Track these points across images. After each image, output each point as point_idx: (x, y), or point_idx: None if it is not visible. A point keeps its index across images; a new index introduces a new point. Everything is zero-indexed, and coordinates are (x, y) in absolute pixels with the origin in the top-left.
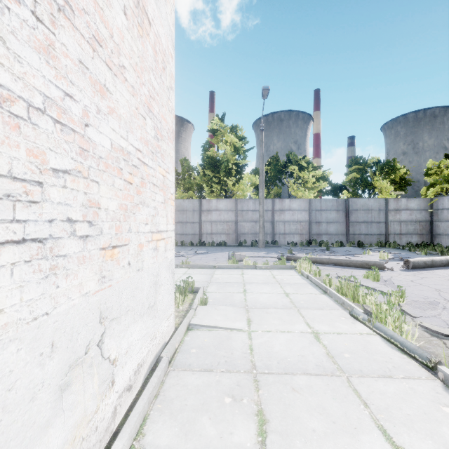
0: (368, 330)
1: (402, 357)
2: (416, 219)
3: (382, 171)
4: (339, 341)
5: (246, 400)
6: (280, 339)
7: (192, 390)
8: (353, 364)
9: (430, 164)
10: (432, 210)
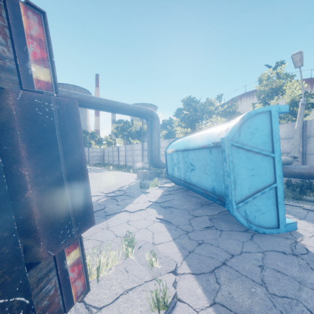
0: None
1: None
2: (99, 155)
3: (92, 137)
4: None
5: None
6: None
7: None
8: None
9: (105, 137)
10: (104, 152)
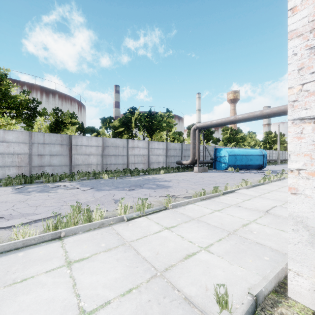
0: (143, 218)
1: (163, 212)
2: None
3: None
4: (167, 222)
5: (246, 229)
6: (193, 235)
7: (273, 241)
8: (184, 218)
9: None
10: None
